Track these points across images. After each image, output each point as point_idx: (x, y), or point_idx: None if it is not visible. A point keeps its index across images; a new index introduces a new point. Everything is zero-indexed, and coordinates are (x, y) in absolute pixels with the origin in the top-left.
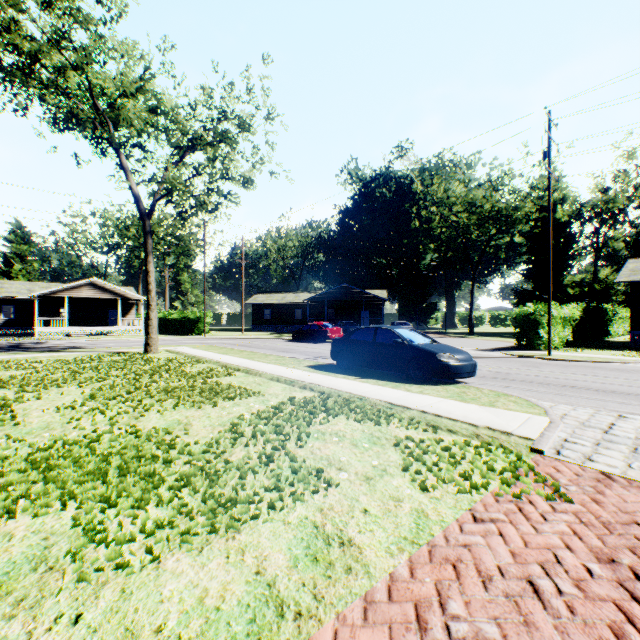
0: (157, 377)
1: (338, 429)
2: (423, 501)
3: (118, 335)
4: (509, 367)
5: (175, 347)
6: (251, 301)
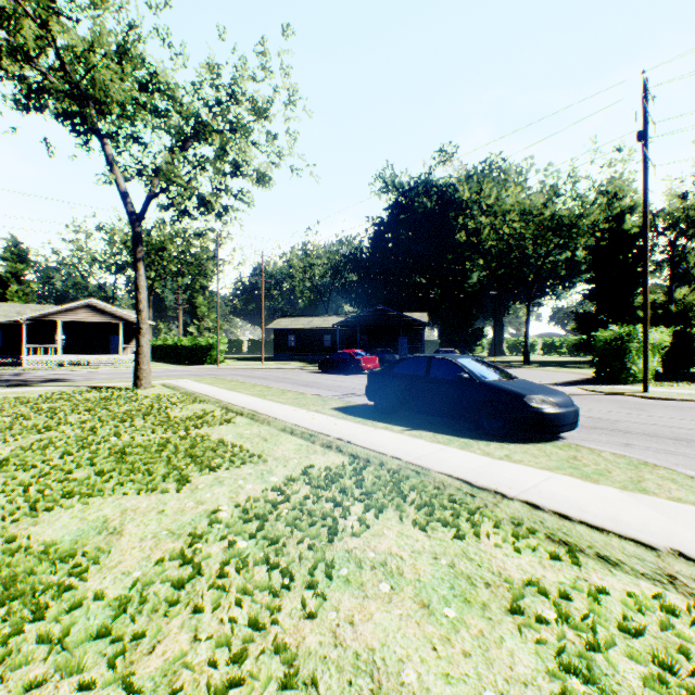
0: (126, 425)
1: (386, 550)
2: None
3: (119, 365)
4: (605, 410)
5: (175, 380)
6: (273, 326)
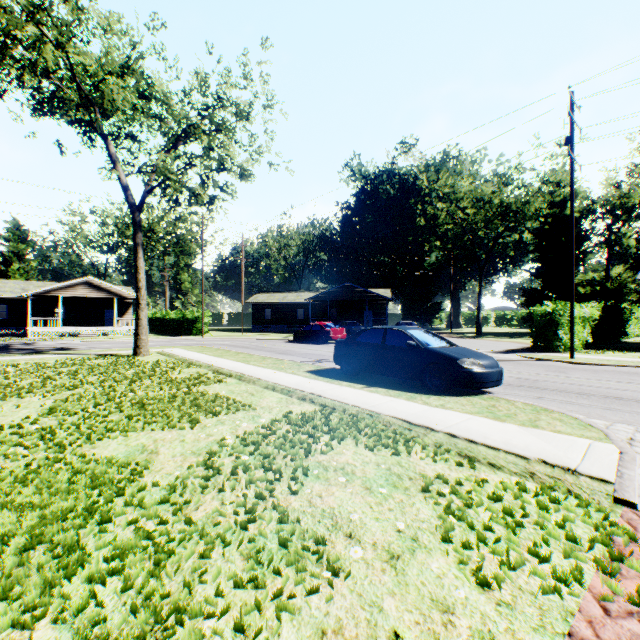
0: (137, 384)
1: (345, 461)
2: (487, 612)
3: (114, 335)
4: (533, 372)
5: (168, 349)
6: (251, 301)
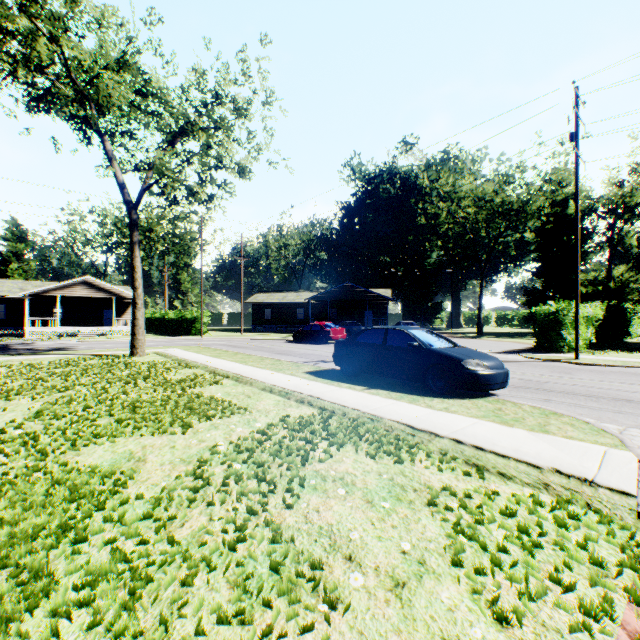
0: (131, 386)
1: (344, 470)
2: None
3: (113, 335)
4: (538, 373)
5: (166, 349)
6: (251, 300)
